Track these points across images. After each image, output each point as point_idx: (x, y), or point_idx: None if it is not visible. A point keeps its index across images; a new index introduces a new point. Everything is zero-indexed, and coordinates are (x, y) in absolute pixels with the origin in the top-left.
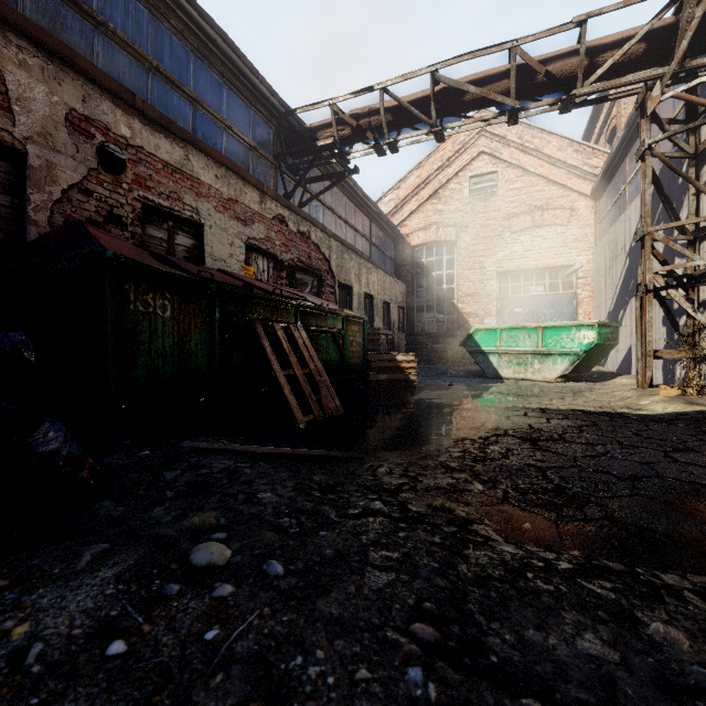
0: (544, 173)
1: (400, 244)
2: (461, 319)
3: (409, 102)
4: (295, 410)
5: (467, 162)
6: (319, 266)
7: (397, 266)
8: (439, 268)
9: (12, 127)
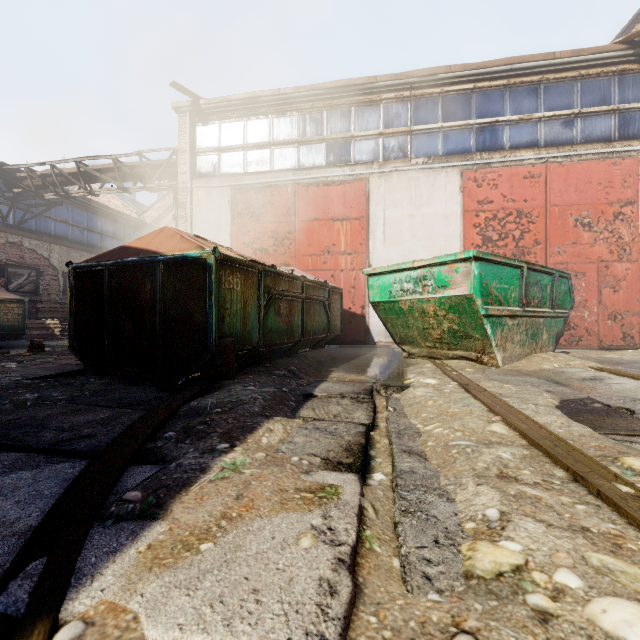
0: None
1: None
2: None
3: (73, 173)
4: None
5: None
6: (36, 263)
7: None
8: None
9: None
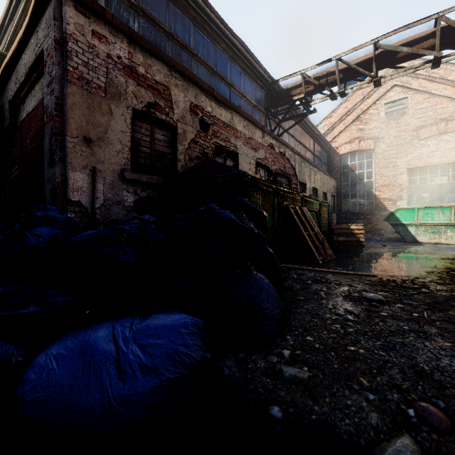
0: (448, 94)
1: (332, 154)
2: (378, 202)
3: (355, 64)
4: (315, 253)
5: (382, 94)
6: (289, 172)
7: (329, 168)
8: (360, 168)
9: (173, 116)
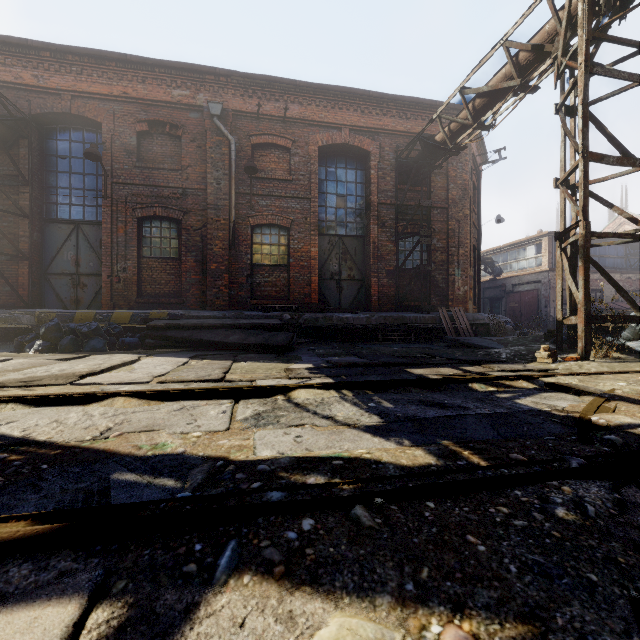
0: None
1: None
2: None
3: None
4: None
5: None
6: None
7: None
8: None
9: None
